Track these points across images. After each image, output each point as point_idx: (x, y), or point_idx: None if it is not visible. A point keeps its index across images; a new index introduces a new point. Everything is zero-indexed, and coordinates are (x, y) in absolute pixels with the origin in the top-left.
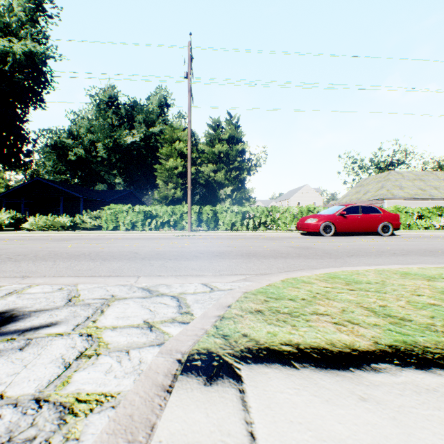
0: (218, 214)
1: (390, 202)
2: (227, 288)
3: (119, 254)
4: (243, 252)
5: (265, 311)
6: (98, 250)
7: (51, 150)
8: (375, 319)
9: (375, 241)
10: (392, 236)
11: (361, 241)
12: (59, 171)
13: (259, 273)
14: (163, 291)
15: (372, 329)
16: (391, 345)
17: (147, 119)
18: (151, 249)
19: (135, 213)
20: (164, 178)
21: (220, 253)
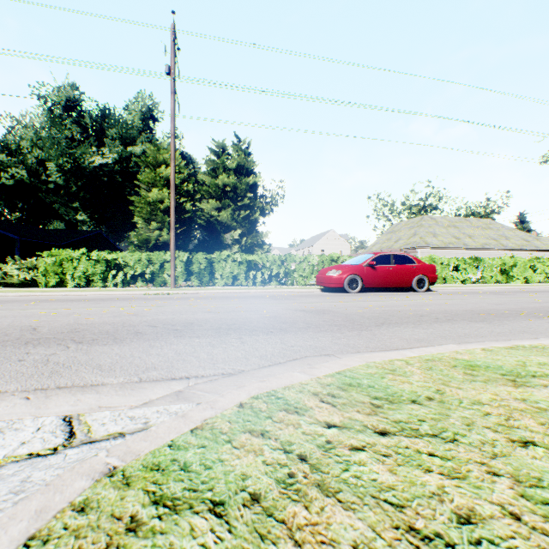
0: (215, 264)
1: (424, 251)
2: (109, 434)
3: None
4: (226, 321)
5: None
6: None
7: None
8: None
9: (410, 299)
10: (428, 293)
11: (394, 300)
12: None
13: (219, 373)
14: None
15: None
16: None
17: (124, 135)
18: (74, 320)
19: (92, 262)
20: (144, 215)
21: (185, 325)
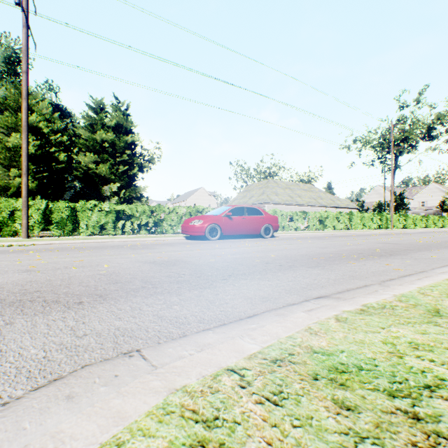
0: (80, 213)
1: (270, 206)
2: None
3: None
4: (28, 287)
5: None
6: None
7: None
8: None
9: (259, 245)
10: (273, 238)
11: (246, 246)
12: None
13: None
14: None
15: None
16: None
17: None
18: None
19: None
20: (2, 160)
21: None
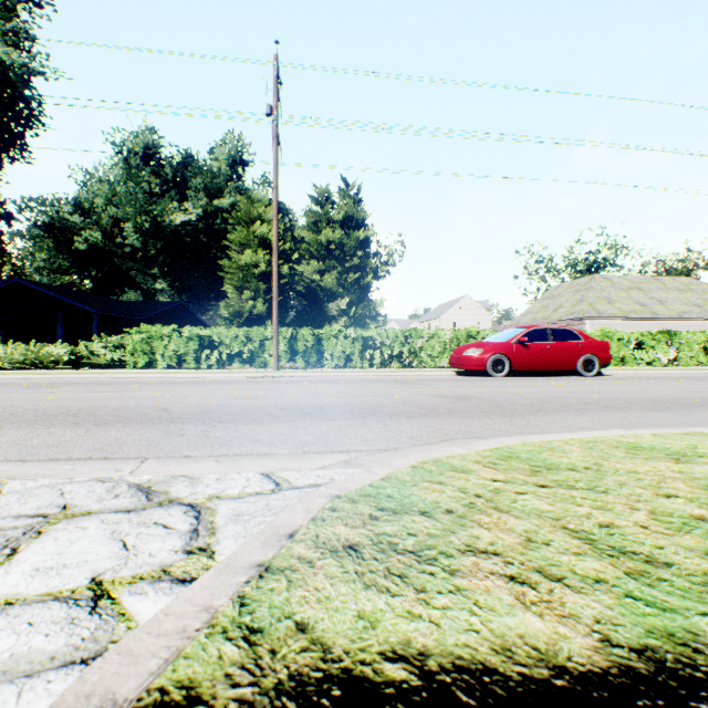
0: (324, 342)
1: (594, 323)
2: (307, 484)
3: (132, 413)
4: (357, 406)
5: (365, 546)
6: (98, 404)
7: (44, 233)
8: (596, 563)
9: (574, 384)
10: (599, 377)
11: (552, 386)
12: (58, 268)
13: (375, 449)
14: (177, 492)
15: (592, 594)
16: (643, 650)
17: (209, 185)
18: (196, 402)
19: (183, 339)
20: (235, 282)
21: (315, 409)
